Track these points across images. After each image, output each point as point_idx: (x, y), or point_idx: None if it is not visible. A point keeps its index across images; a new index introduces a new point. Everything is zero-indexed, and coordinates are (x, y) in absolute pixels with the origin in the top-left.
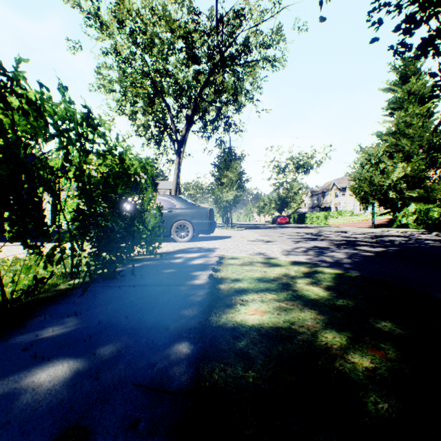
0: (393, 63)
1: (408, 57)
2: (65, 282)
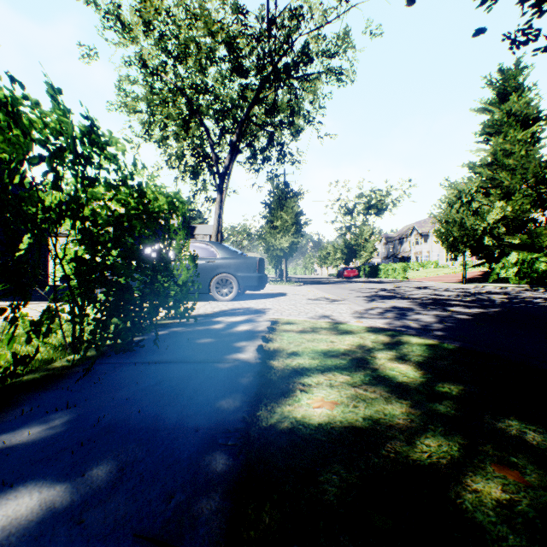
0: (489, 77)
1: (507, 69)
2: (64, 357)
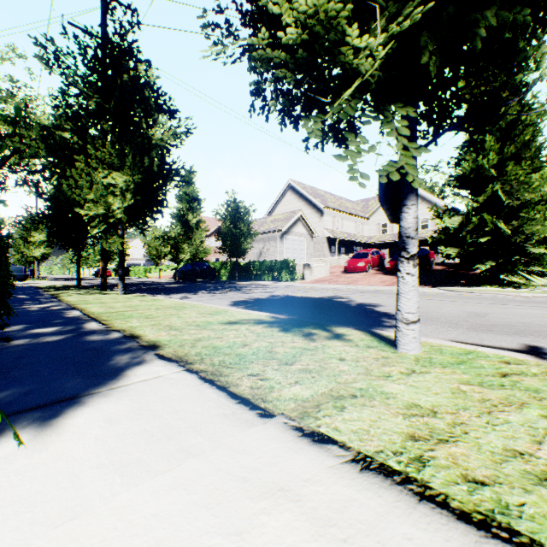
0: None
1: (187, 170)
2: None
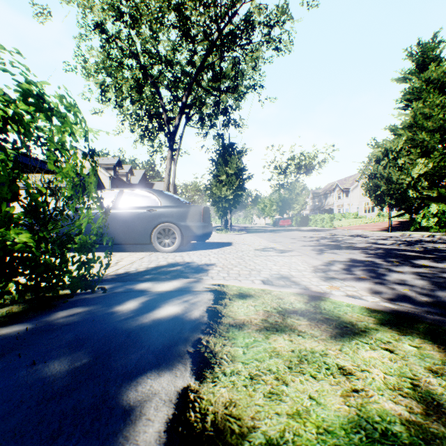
0: (410, 49)
1: (425, 43)
2: None
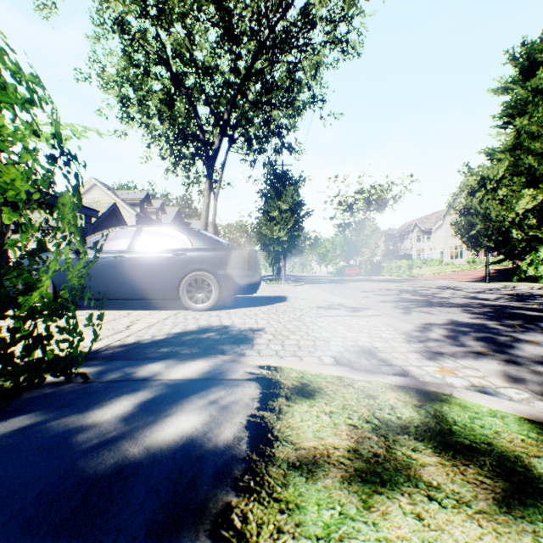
0: (512, 51)
1: (532, 43)
2: None
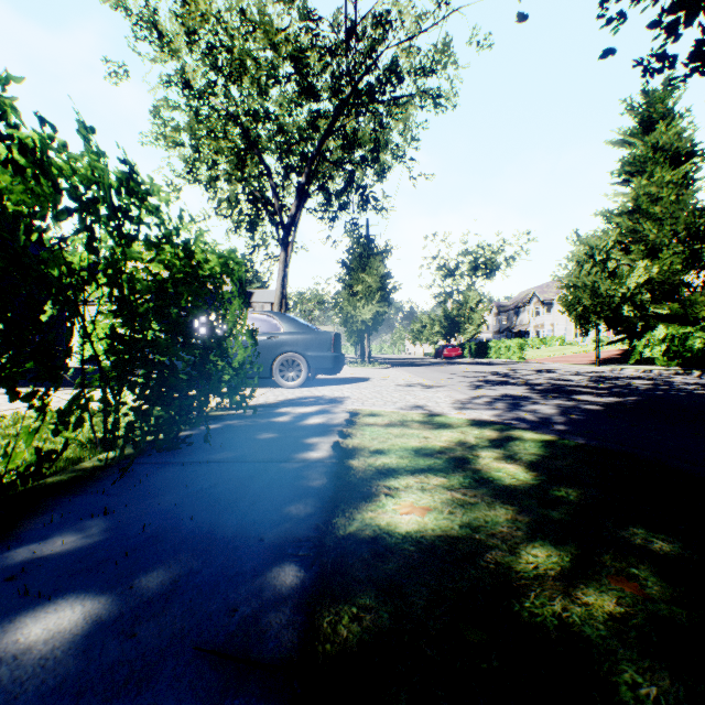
0: (630, 100)
1: (653, 90)
2: (94, 456)
